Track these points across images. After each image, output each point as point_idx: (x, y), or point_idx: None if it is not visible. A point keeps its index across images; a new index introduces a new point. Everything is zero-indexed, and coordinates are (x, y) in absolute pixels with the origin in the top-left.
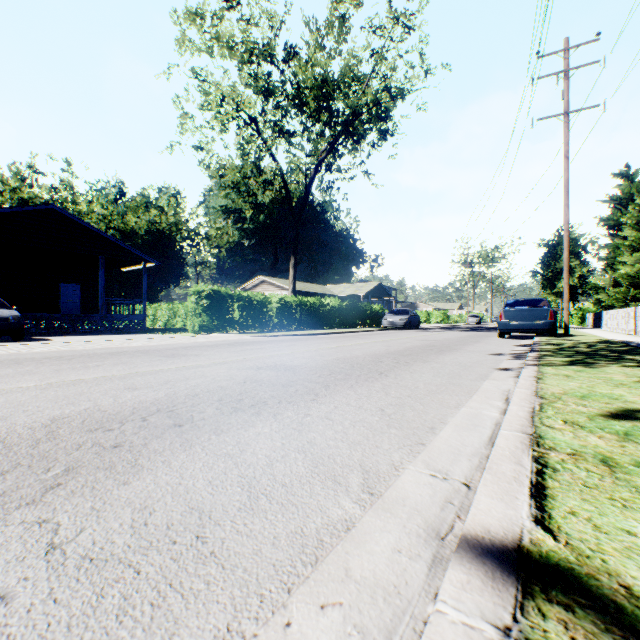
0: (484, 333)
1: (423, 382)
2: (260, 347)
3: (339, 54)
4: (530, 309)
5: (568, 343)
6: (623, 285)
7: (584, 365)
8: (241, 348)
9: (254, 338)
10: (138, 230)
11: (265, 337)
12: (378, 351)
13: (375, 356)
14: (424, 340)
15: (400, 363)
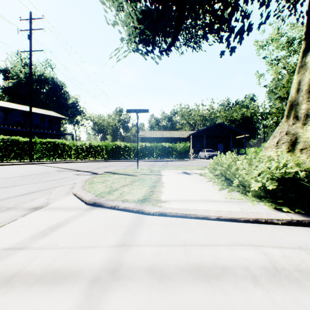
0: None
1: None
2: None
3: None
4: None
5: None
6: None
7: None
8: None
9: None
10: (237, 119)
11: None
12: None
13: None
14: None
15: None
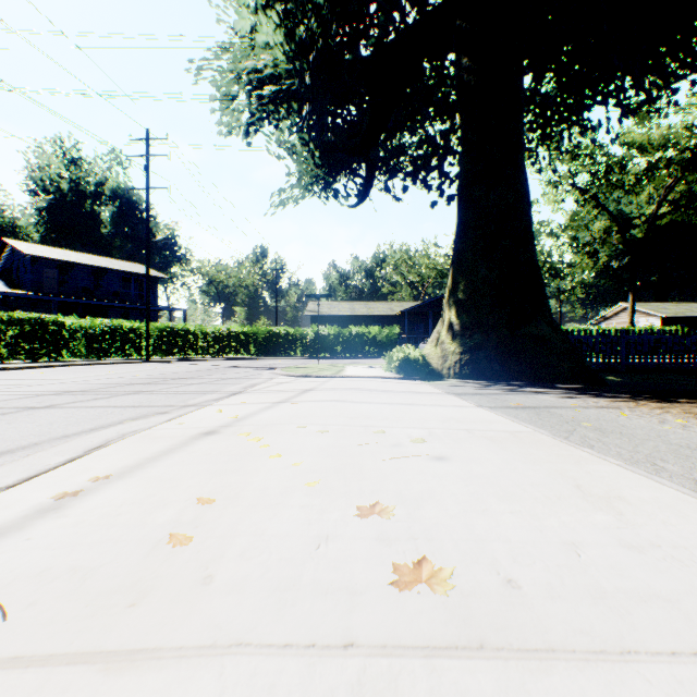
0: None
1: None
2: None
3: (663, 115)
4: None
5: None
6: None
7: None
8: None
9: None
10: None
11: None
12: None
13: None
14: None
15: None
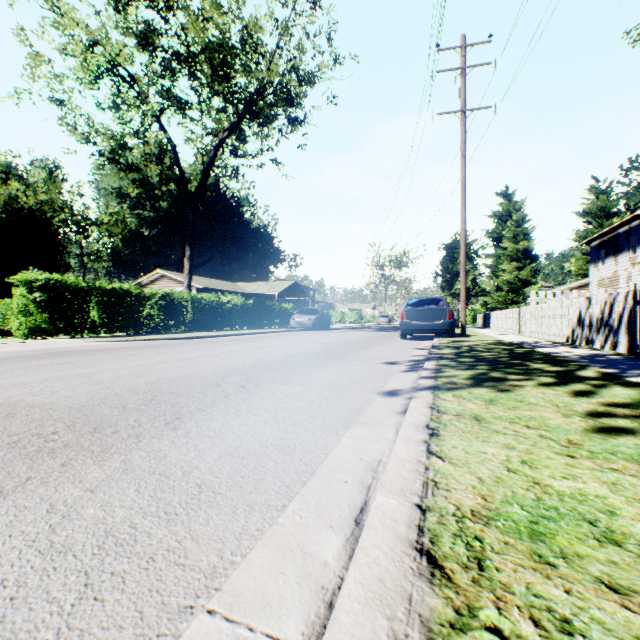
0: (389, 333)
1: (226, 446)
2: (71, 360)
3: (239, 18)
4: (430, 308)
5: (466, 345)
6: (504, 290)
7: (494, 385)
8: (32, 363)
9: (103, 344)
10: None
11: (124, 342)
12: (243, 363)
13: (225, 373)
14: (321, 343)
15: (245, 387)
